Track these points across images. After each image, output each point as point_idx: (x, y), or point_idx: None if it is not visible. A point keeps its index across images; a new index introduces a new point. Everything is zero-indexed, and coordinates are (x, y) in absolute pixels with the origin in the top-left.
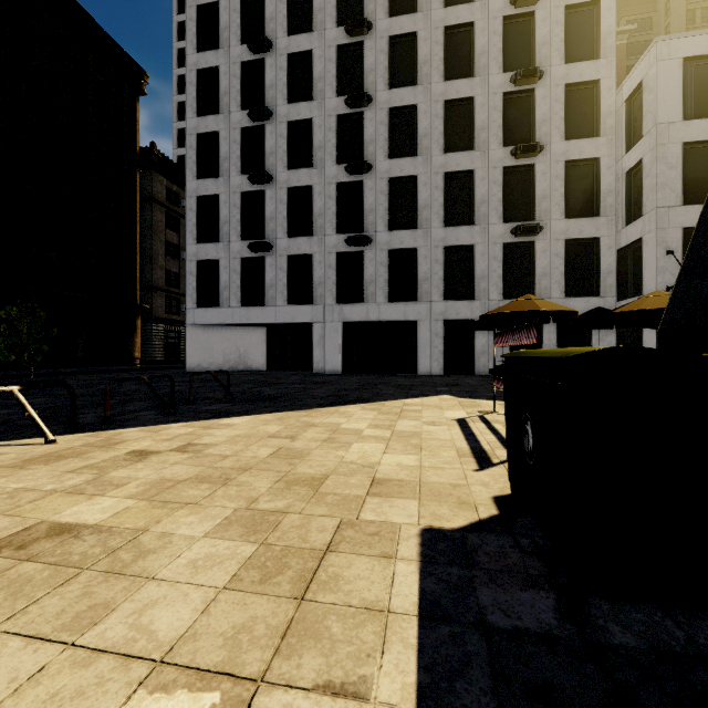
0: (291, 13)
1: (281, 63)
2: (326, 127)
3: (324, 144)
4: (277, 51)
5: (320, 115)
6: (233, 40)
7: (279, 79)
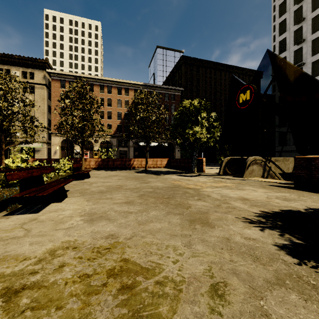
0: (313, 48)
1: (309, 66)
2: None
3: None
4: (307, 63)
5: None
6: (291, 65)
7: (308, 71)
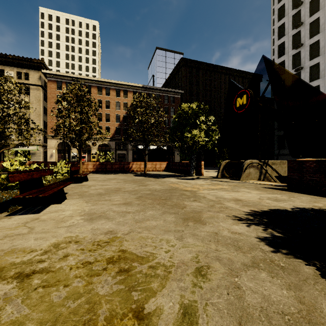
0: (311, 52)
1: (306, 70)
2: (325, 86)
3: (324, 92)
4: (305, 67)
5: (322, 83)
6: (289, 69)
7: (306, 76)
